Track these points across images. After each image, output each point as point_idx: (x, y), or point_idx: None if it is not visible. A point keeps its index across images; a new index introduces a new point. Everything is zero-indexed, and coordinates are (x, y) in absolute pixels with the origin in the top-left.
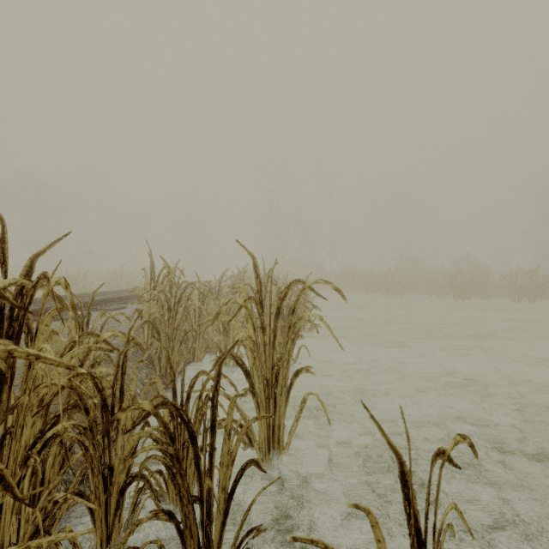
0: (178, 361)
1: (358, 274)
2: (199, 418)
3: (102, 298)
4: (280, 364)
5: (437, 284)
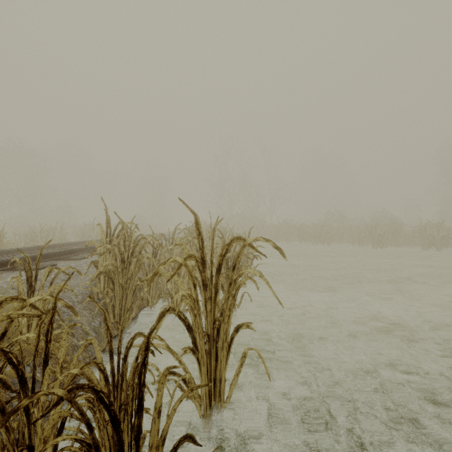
0: (133, 307)
1: (293, 226)
2: (136, 380)
3: (69, 249)
4: (221, 319)
5: (359, 234)
